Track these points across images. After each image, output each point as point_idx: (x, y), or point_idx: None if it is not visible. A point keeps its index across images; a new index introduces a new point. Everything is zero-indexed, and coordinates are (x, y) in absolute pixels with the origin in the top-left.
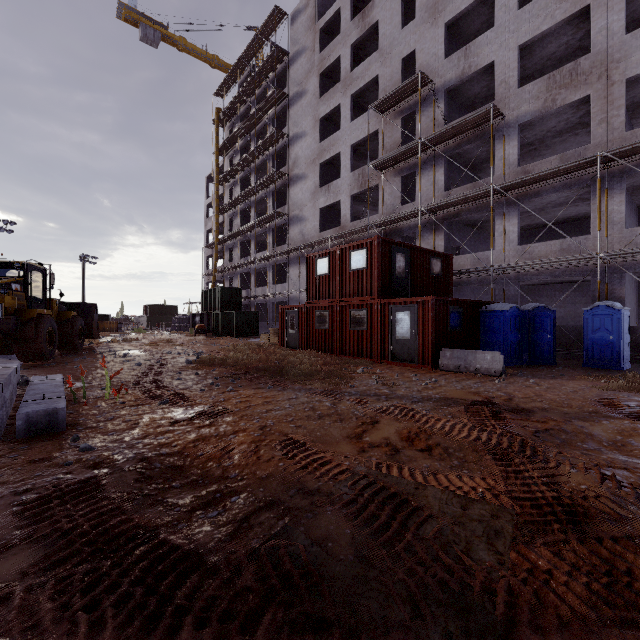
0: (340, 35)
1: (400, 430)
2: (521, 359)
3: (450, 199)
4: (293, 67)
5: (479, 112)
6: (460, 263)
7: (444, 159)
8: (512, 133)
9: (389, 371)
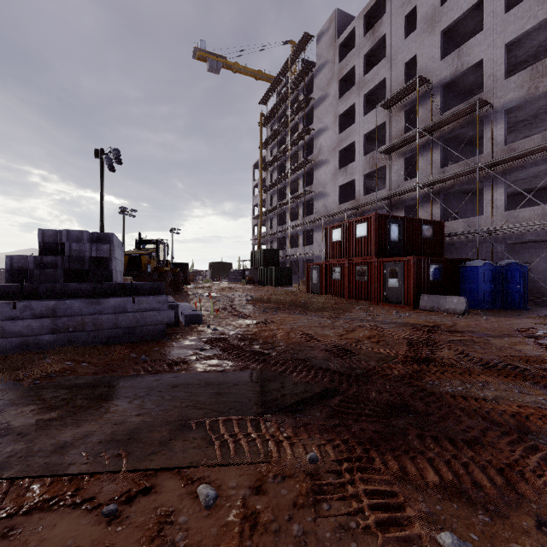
0: (355, 48)
1: (365, 334)
2: (495, 304)
3: (442, 176)
4: (318, 77)
5: (466, 105)
6: (454, 227)
7: (440, 142)
8: (499, 117)
9: (380, 309)
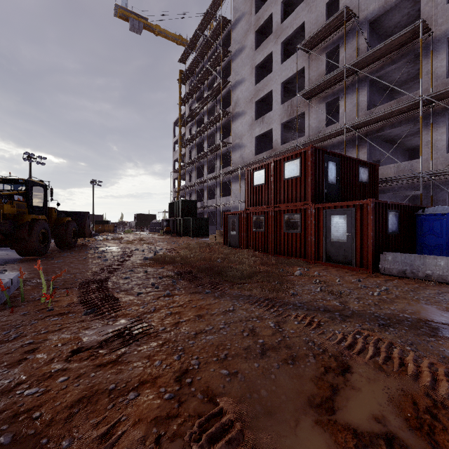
0: None
1: (395, 397)
2: None
3: (375, 114)
4: (235, 30)
5: (407, 30)
6: (383, 173)
7: (367, 82)
8: (440, 47)
9: (327, 273)
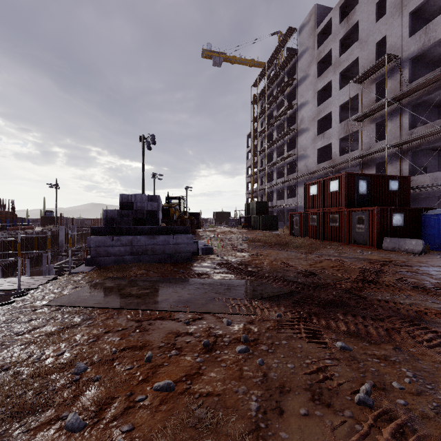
0: (331, 35)
1: (330, 264)
2: None
3: (409, 138)
4: (300, 61)
5: (431, 76)
6: (421, 180)
7: (408, 108)
8: None
9: (347, 248)
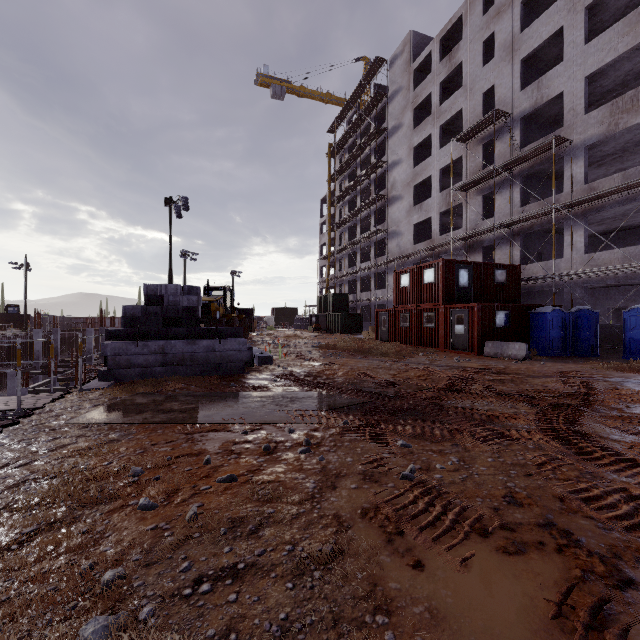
0: (430, 75)
1: (416, 373)
2: (565, 352)
3: (519, 217)
4: (391, 104)
5: (543, 143)
6: (533, 270)
7: (519, 179)
8: (579, 155)
9: (444, 355)
